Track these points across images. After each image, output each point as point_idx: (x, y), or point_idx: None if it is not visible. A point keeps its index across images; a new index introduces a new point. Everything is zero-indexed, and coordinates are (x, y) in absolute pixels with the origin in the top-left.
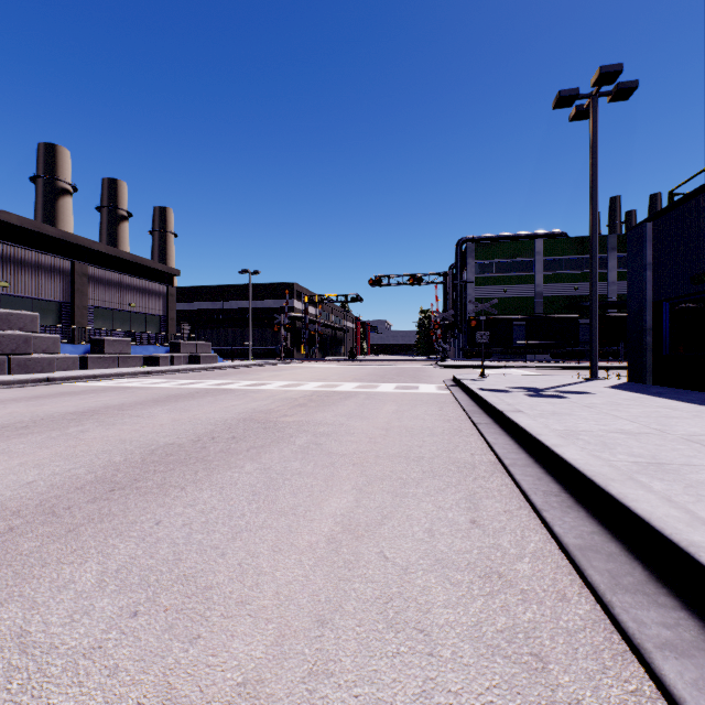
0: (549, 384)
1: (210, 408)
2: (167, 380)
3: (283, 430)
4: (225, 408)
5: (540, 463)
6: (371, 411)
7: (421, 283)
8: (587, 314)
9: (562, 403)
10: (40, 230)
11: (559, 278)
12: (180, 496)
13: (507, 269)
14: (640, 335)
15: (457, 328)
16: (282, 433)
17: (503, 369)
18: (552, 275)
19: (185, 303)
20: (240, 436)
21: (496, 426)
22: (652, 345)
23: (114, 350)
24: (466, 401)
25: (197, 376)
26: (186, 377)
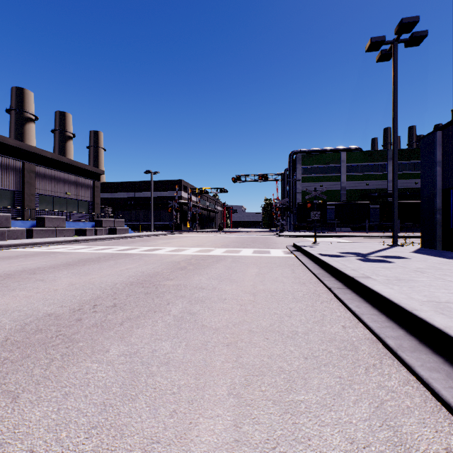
0: (367, 250)
1: (108, 271)
2: (88, 246)
3: (162, 295)
4: (119, 271)
5: (427, 344)
6: (238, 274)
7: (266, 180)
8: (375, 201)
9: (394, 268)
10: (2, 141)
11: (356, 177)
12: (0, 417)
13: (322, 171)
14: (432, 214)
15: (290, 210)
16: (160, 299)
17: (323, 238)
18: (352, 176)
19: (109, 193)
20: (121, 304)
21: (349, 291)
22: (441, 221)
23: (52, 225)
24: (311, 264)
25: (111, 243)
26: (103, 244)
